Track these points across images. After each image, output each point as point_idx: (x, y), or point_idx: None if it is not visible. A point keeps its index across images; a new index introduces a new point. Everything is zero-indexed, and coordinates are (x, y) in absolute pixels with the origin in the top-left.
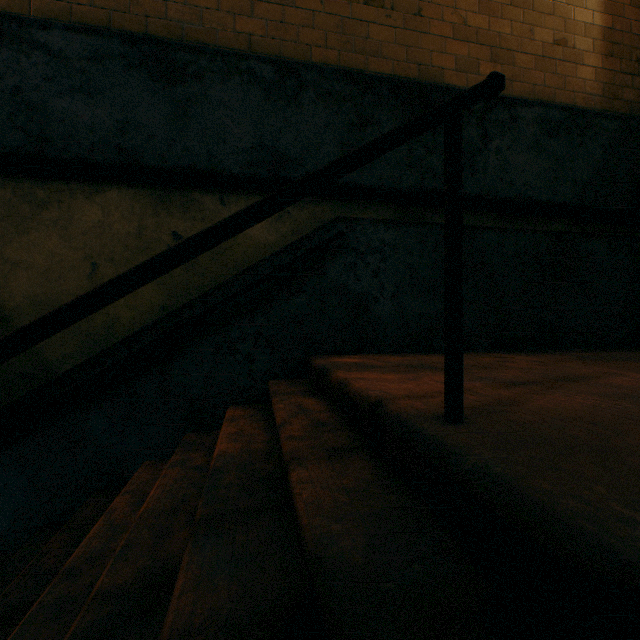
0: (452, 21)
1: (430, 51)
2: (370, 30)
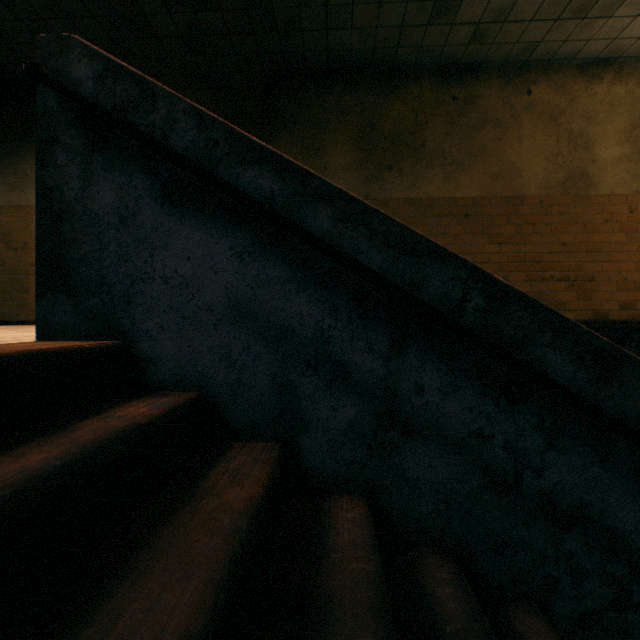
0: (616, 279)
1: (600, 300)
2: (560, 295)
